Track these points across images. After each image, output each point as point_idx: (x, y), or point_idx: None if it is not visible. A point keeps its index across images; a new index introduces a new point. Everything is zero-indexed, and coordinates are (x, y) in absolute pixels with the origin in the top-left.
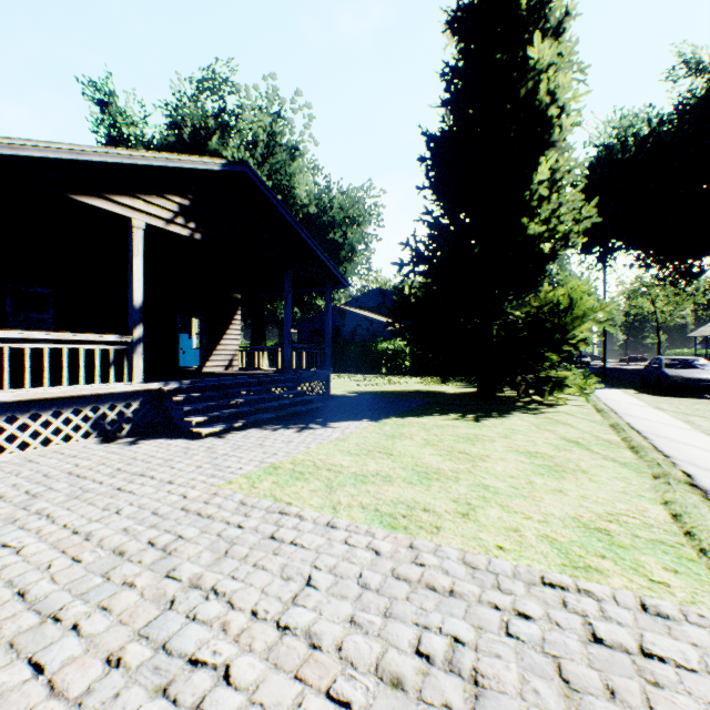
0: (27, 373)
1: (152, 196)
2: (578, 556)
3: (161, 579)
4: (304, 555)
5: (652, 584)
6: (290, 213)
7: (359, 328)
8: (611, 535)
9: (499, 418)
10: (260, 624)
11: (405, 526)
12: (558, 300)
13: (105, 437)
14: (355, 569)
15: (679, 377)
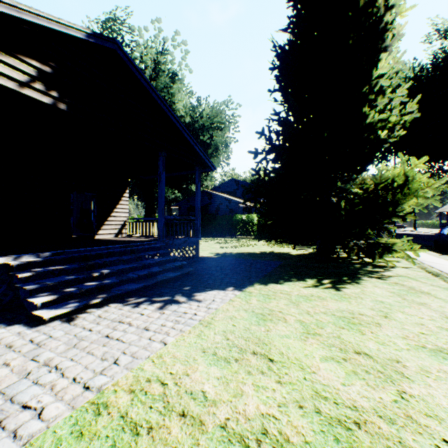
0: None
1: None
2: None
3: None
4: None
5: None
6: (161, 98)
7: (221, 206)
8: None
9: (355, 285)
10: None
11: None
12: (393, 178)
13: None
14: None
15: None
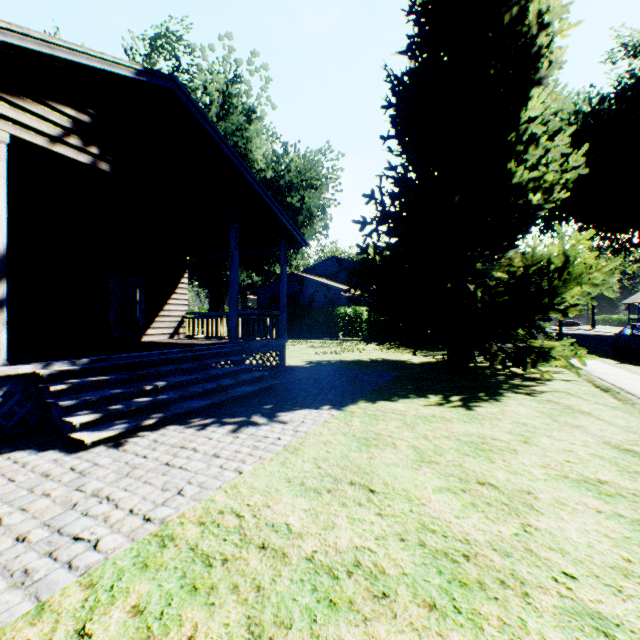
0: None
1: (24, 99)
2: None
3: None
4: None
5: None
6: (234, 151)
7: (317, 295)
8: None
9: (494, 403)
10: None
11: None
12: (549, 258)
13: None
14: None
15: None
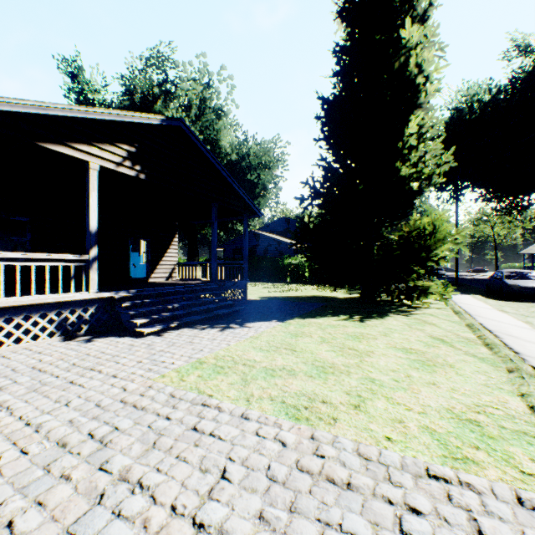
0: (1, 285)
1: (105, 144)
2: (456, 447)
3: (94, 472)
4: (221, 446)
5: (524, 476)
6: (215, 158)
7: (270, 248)
8: (481, 426)
9: (379, 319)
10: (177, 520)
11: (307, 417)
12: (424, 226)
13: (67, 336)
14: (264, 461)
15: (517, 286)
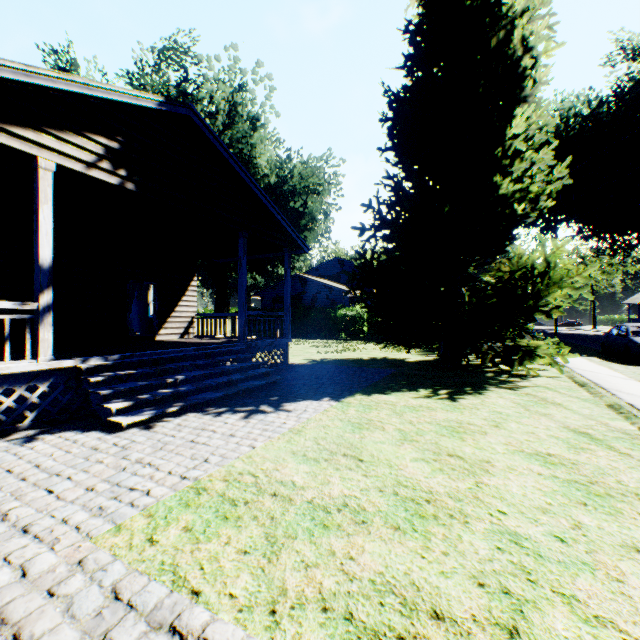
0: None
1: (66, 133)
2: None
3: None
4: None
5: None
6: (242, 167)
7: (319, 296)
8: None
9: (477, 396)
10: None
11: None
12: (533, 264)
13: None
14: None
15: None
